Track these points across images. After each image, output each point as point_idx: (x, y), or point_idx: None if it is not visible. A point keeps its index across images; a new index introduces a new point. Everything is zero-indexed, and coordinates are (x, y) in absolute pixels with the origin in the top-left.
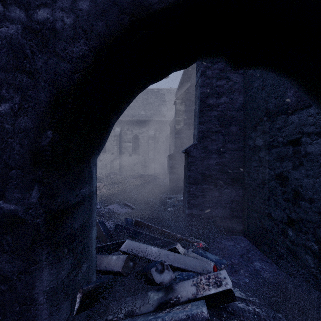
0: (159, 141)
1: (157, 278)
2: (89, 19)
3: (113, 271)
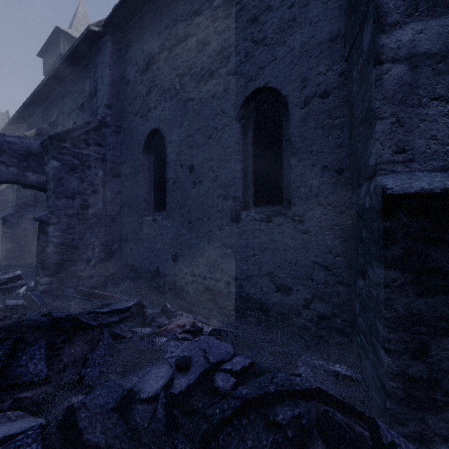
0: None
1: None
2: None
3: None
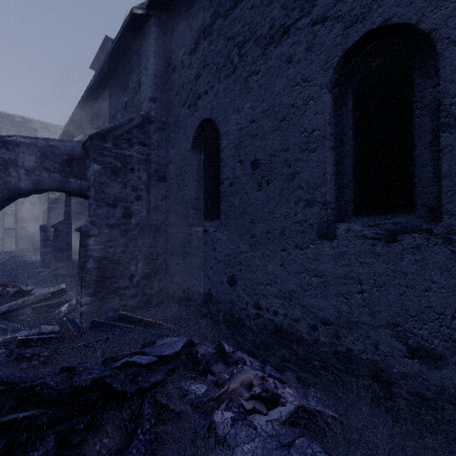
0: (26, 201)
1: (25, 288)
2: None
3: None
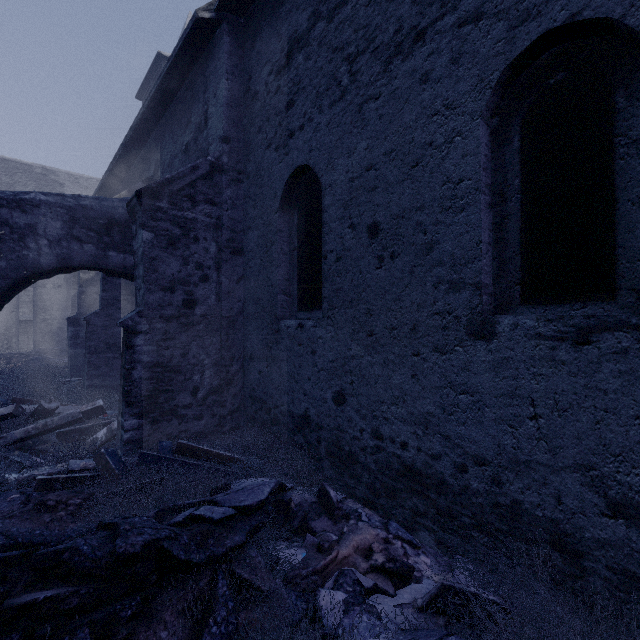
0: (49, 283)
1: (47, 406)
2: (6, 271)
3: (4, 414)
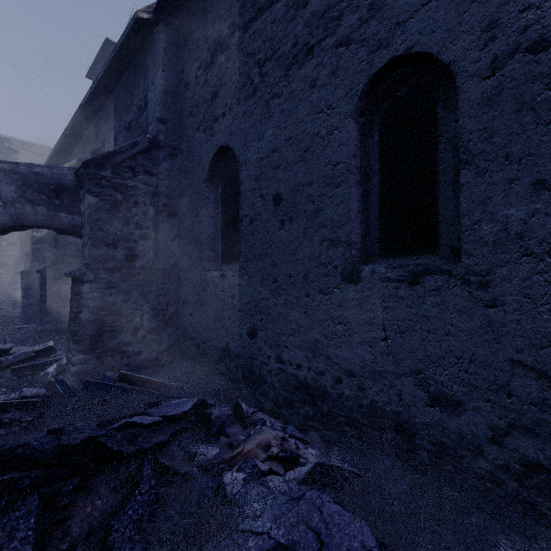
0: (3, 240)
1: (2, 346)
2: None
3: None
